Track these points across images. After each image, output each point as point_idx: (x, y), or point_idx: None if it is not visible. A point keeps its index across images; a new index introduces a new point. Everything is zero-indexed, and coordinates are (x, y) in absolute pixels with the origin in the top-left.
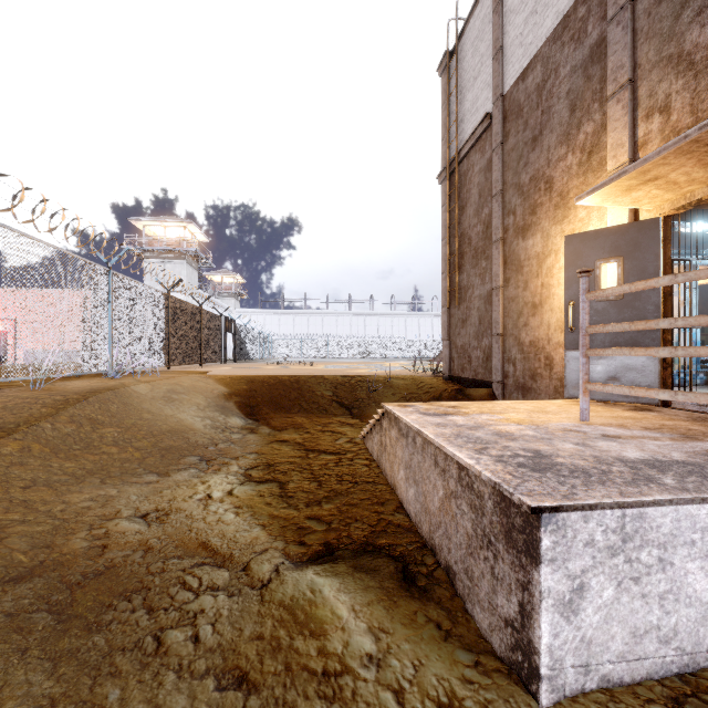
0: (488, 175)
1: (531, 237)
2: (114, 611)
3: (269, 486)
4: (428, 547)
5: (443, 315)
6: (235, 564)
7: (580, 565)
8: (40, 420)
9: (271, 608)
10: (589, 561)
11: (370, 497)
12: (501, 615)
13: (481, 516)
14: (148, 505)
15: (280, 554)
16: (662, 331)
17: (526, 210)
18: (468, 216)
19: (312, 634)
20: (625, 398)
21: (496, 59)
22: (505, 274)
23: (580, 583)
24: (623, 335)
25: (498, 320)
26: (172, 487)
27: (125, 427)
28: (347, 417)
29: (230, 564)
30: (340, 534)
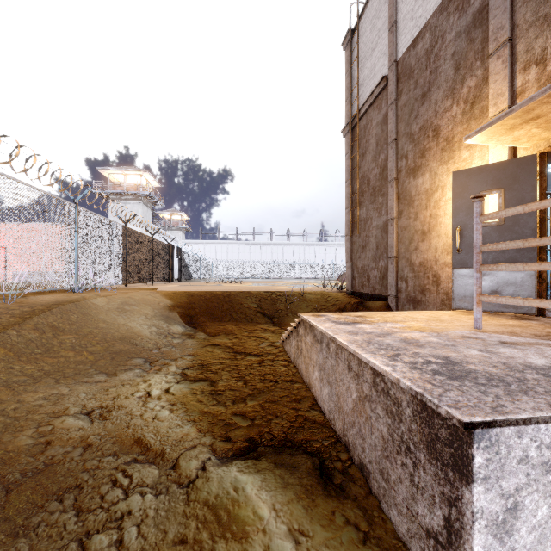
0: (384, 127)
1: (421, 176)
2: (44, 512)
3: (201, 384)
4: (342, 442)
5: (346, 243)
6: (165, 461)
7: (513, 483)
8: (7, 328)
9: (196, 508)
10: (522, 478)
11: (288, 394)
12: (422, 525)
13: (398, 422)
14: (94, 402)
15: (207, 451)
16: (538, 251)
17: (416, 154)
18: (367, 161)
19: (234, 537)
20: (505, 309)
21: (390, 31)
22: (398, 208)
23: (513, 502)
24: (504, 255)
25: (392, 245)
26: (117, 385)
27: (82, 333)
28: (269, 325)
29: (161, 461)
30: (262, 430)
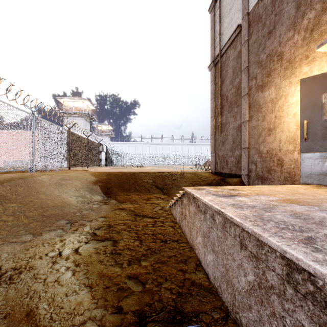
0: (238, 60)
1: (267, 90)
2: None
3: (105, 244)
4: (231, 316)
5: (211, 140)
6: None
7: None
8: None
9: None
10: None
11: (175, 255)
12: None
13: None
14: (11, 263)
15: None
16: None
17: (263, 75)
18: (226, 85)
19: None
20: None
21: None
22: (249, 114)
23: None
24: None
25: (245, 139)
26: (38, 245)
27: (25, 201)
28: (160, 194)
29: None
30: (152, 299)
